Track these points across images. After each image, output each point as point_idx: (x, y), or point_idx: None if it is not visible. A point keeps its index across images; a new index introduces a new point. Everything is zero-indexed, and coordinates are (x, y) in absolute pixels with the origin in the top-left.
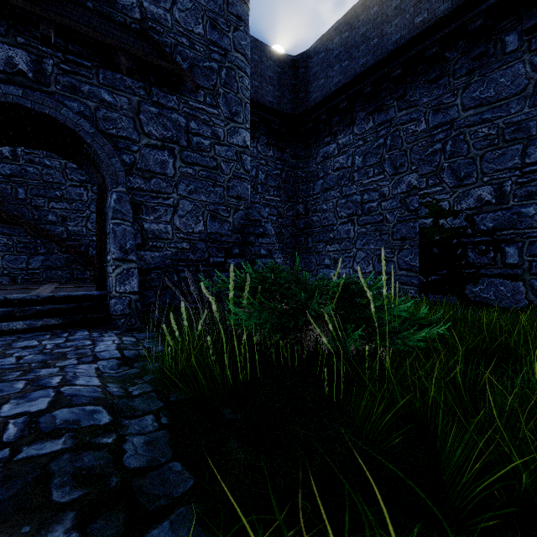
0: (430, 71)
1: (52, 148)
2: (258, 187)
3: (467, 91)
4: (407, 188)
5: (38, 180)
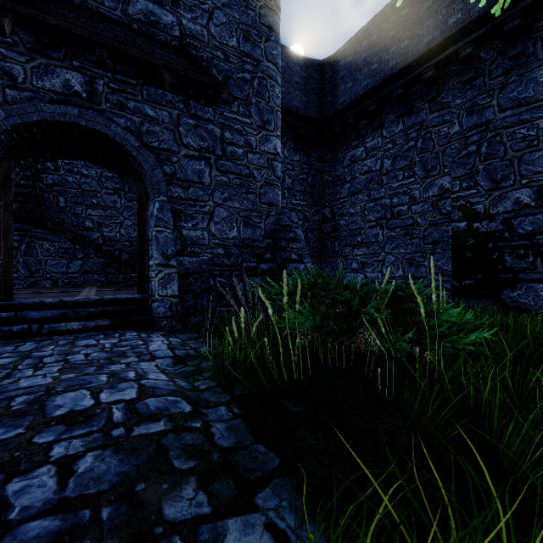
0: (464, 72)
1: (97, 161)
2: (284, 192)
3: (504, 92)
4: (439, 191)
5: (76, 189)
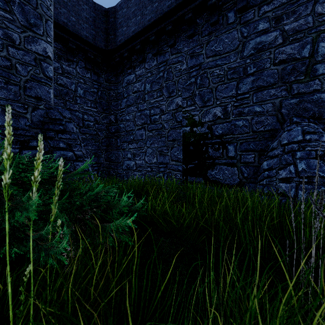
0: (188, 30)
1: None
2: (77, 99)
3: (208, 46)
4: (176, 106)
5: None
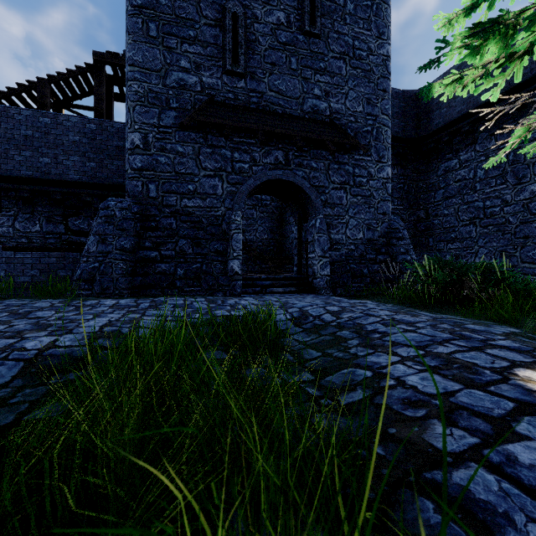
0: None
1: (274, 194)
2: None
3: None
4: (529, 195)
5: None
